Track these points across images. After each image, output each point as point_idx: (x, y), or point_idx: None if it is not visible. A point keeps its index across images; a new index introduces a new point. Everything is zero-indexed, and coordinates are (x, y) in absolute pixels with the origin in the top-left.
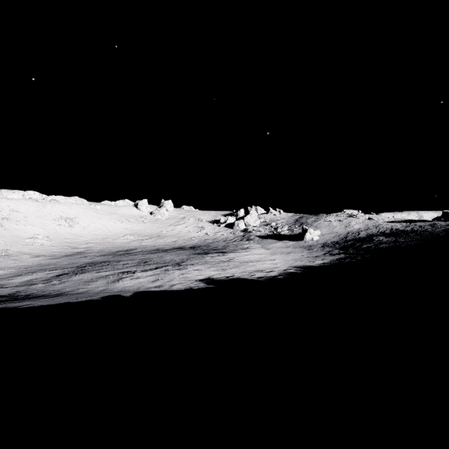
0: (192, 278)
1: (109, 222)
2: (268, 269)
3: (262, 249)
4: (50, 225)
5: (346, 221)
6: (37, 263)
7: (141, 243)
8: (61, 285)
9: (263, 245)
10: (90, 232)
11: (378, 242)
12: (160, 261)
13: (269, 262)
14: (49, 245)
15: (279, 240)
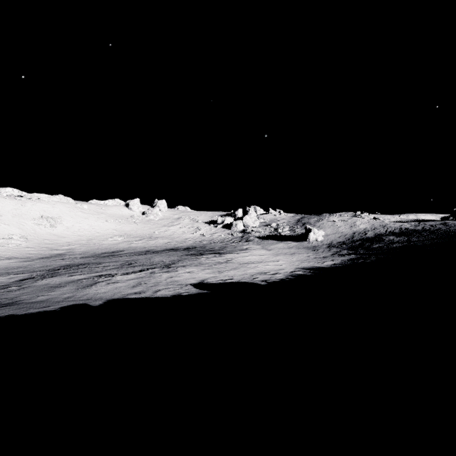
0: (182, 282)
1: (97, 222)
2: (272, 270)
3: (262, 250)
4: (28, 225)
5: (350, 221)
6: (5, 266)
7: (130, 244)
8: (18, 292)
9: (263, 246)
10: (74, 233)
11: (389, 241)
12: (147, 262)
13: (272, 263)
14: (25, 247)
15: (280, 241)
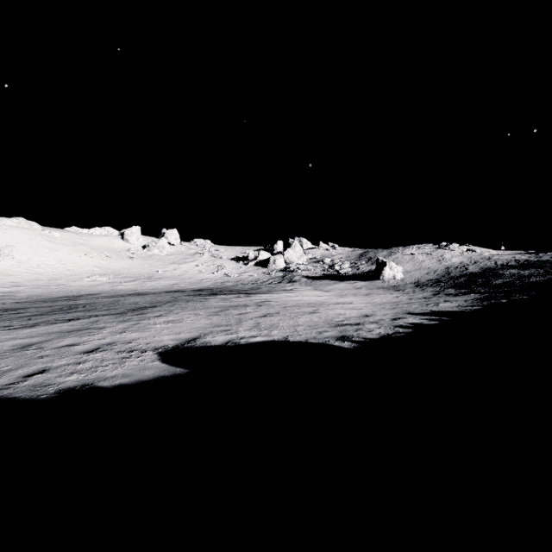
0: (136, 345)
1: (70, 256)
2: (350, 317)
3: (316, 291)
4: None
5: (435, 254)
6: None
7: (116, 286)
8: None
9: (316, 287)
10: (28, 269)
11: (517, 275)
12: (103, 306)
13: (343, 306)
14: None
15: (340, 281)
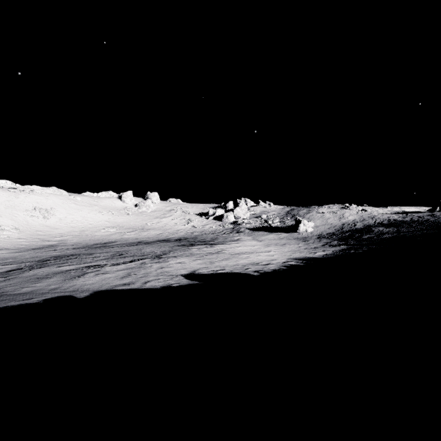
0: (173, 273)
1: (89, 214)
2: (264, 261)
3: (253, 241)
4: (21, 216)
5: (339, 212)
6: None
7: (123, 235)
8: (3, 283)
9: (254, 237)
10: (66, 224)
11: (379, 232)
12: (138, 253)
13: (264, 254)
14: (16, 238)
15: (271, 233)
